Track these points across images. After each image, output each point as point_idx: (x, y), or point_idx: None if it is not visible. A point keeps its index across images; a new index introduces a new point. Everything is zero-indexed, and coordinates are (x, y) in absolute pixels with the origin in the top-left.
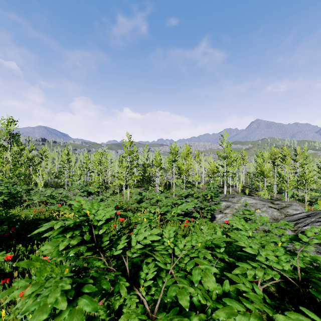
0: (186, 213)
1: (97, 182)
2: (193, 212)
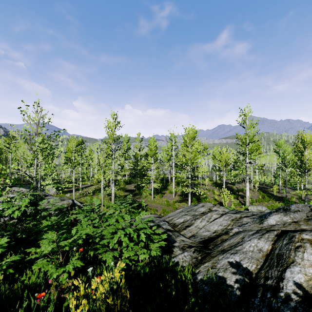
0: (245, 283)
1: None
2: (296, 309)
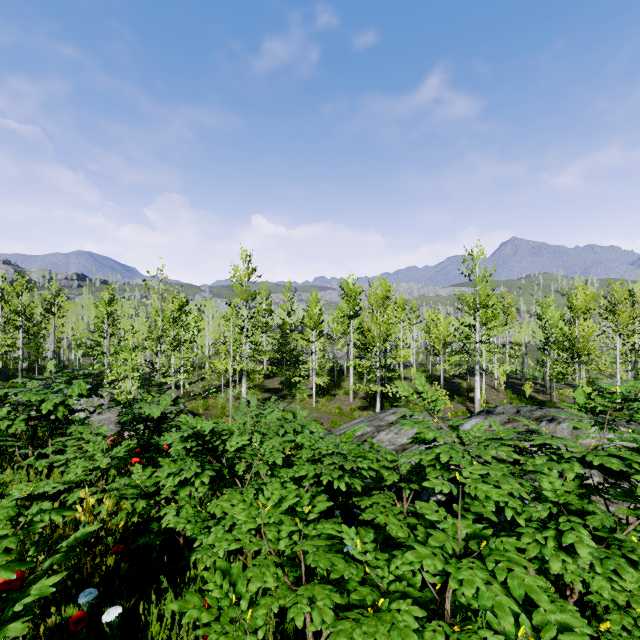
0: None
1: (83, 375)
2: None
